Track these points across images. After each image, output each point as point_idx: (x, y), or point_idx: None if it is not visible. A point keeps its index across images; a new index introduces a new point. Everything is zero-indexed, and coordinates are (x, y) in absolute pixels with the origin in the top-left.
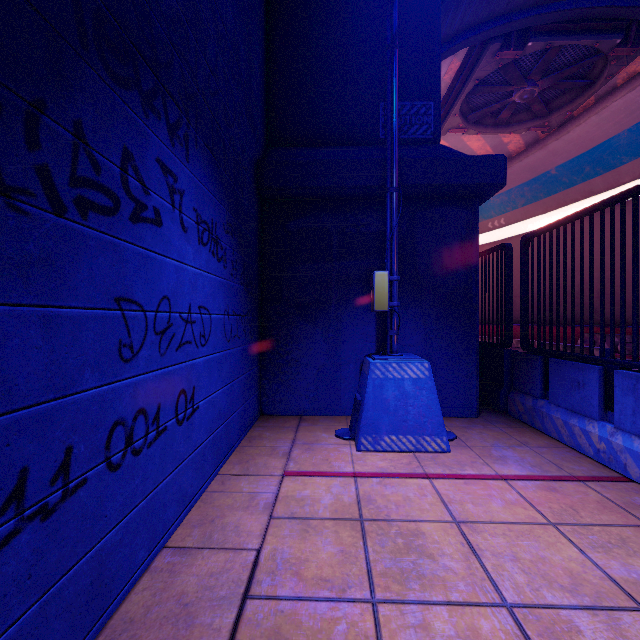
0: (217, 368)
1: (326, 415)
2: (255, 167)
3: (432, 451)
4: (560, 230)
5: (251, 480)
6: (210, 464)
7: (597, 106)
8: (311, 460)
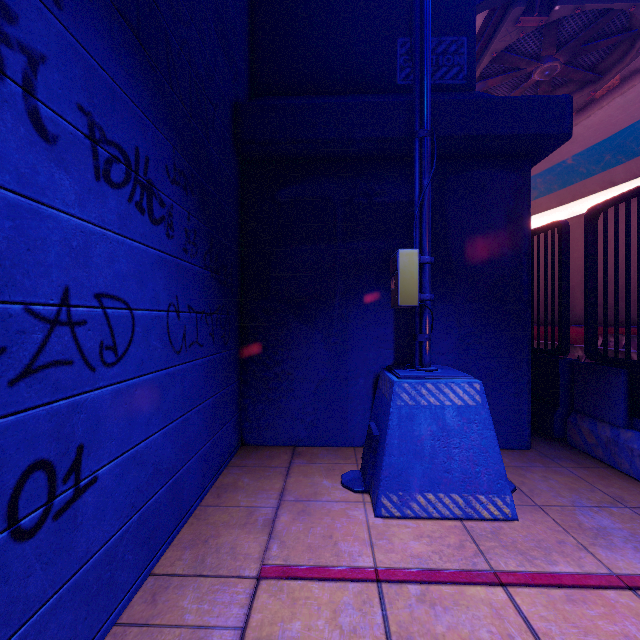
0: (150, 398)
1: (328, 446)
2: (232, 112)
3: (489, 518)
4: (576, 224)
5: (203, 590)
6: (131, 566)
7: (623, 86)
8: (306, 538)
